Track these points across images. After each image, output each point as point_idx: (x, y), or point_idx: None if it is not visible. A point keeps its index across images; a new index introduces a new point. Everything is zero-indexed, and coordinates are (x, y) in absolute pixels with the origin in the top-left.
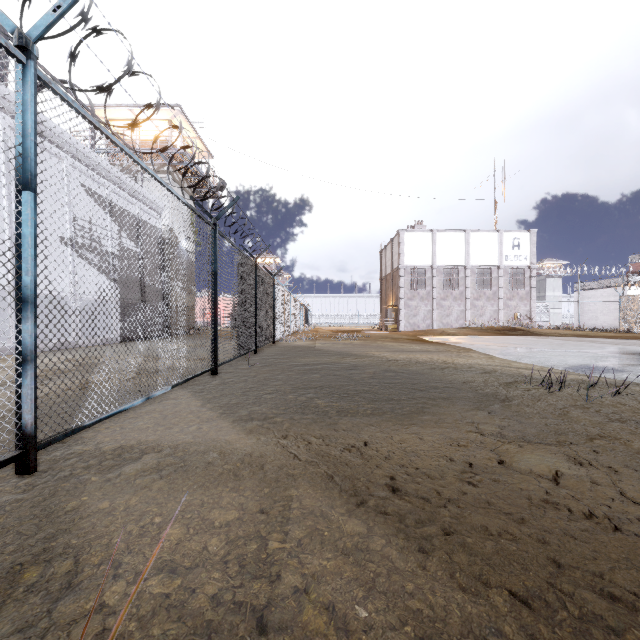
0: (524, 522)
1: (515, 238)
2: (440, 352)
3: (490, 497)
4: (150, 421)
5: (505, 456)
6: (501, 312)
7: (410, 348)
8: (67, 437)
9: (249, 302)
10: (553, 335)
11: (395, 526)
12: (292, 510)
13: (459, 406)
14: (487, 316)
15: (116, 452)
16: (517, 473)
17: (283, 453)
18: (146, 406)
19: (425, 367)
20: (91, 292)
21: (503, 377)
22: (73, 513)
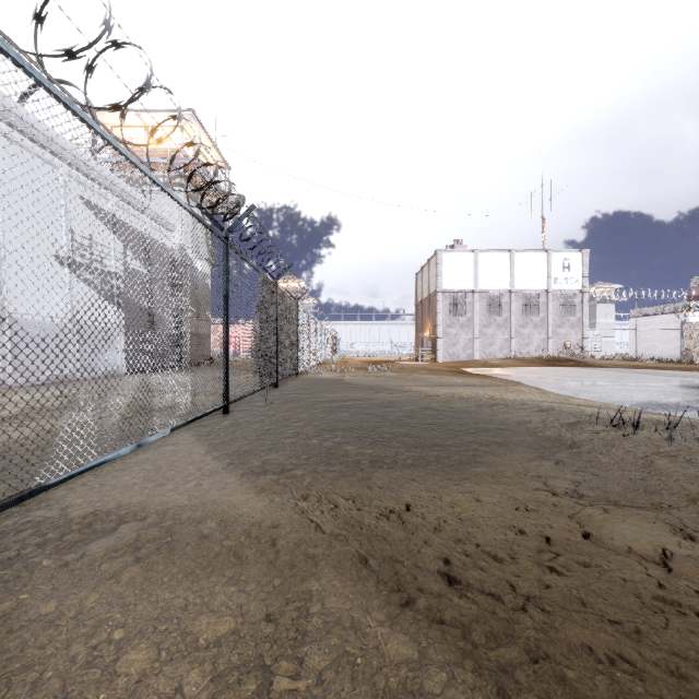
0: (641, 638)
1: (565, 259)
2: (485, 386)
3: (584, 594)
4: (139, 475)
5: (590, 526)
6: (550, 341)
7: (451, 381)
8: (22, 501)
9: (268, 329)
10: (609, 366)
11: (458, 647)
12: (311, 617)
13: (518, 454)
14: (534, 345)
15: (86, 520)
16: (611, 553)
17: (302, 522)
18: (138, 454)
19: (471, 404)
20: (92, 318)
21: (563, 416)
22: (1, 623)
